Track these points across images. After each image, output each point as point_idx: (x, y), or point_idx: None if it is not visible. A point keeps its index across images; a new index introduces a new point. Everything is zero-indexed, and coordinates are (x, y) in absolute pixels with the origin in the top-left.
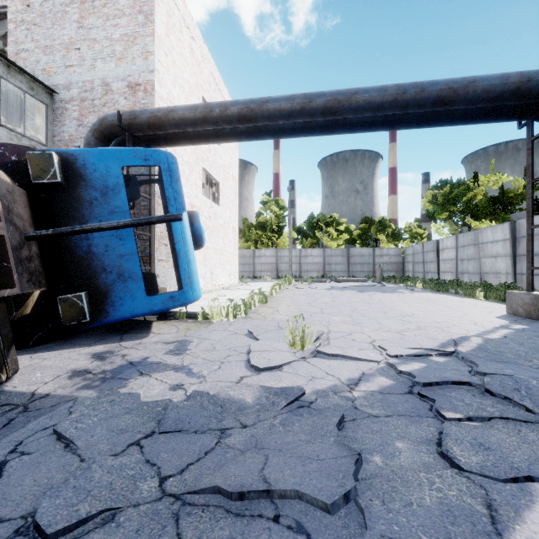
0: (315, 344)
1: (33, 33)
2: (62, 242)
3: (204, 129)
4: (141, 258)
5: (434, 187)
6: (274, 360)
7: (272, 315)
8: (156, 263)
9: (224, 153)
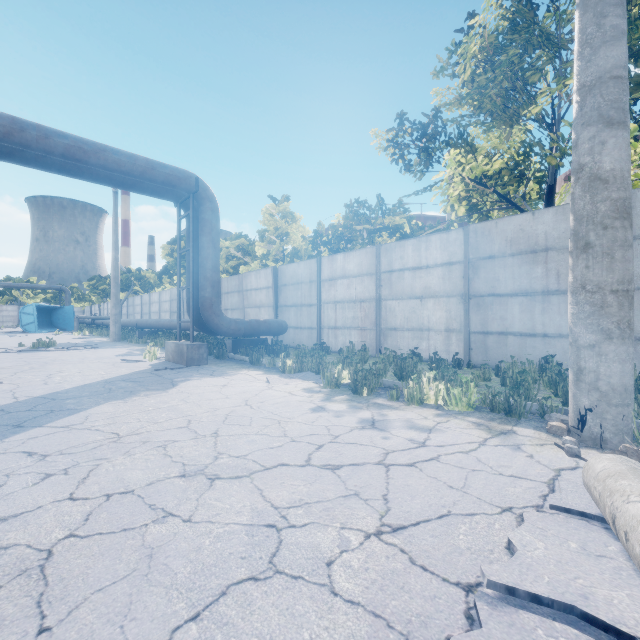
0: None
1: None
2: None
3: None
4: None
5: (90, 279)
6: None
7: None
8: None
9: None
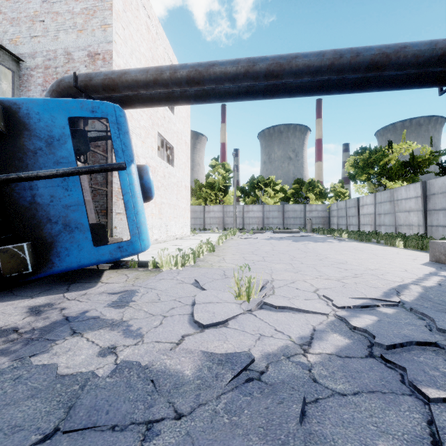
0: (260, 294)
1: (1, 6)
2: (4, 192)
3: (156, 92)
4: (100, 211)
5: (355, 153)
6: (220, 314)
7: (218, 263)
8: (113, 215)
9: (177, 121)
